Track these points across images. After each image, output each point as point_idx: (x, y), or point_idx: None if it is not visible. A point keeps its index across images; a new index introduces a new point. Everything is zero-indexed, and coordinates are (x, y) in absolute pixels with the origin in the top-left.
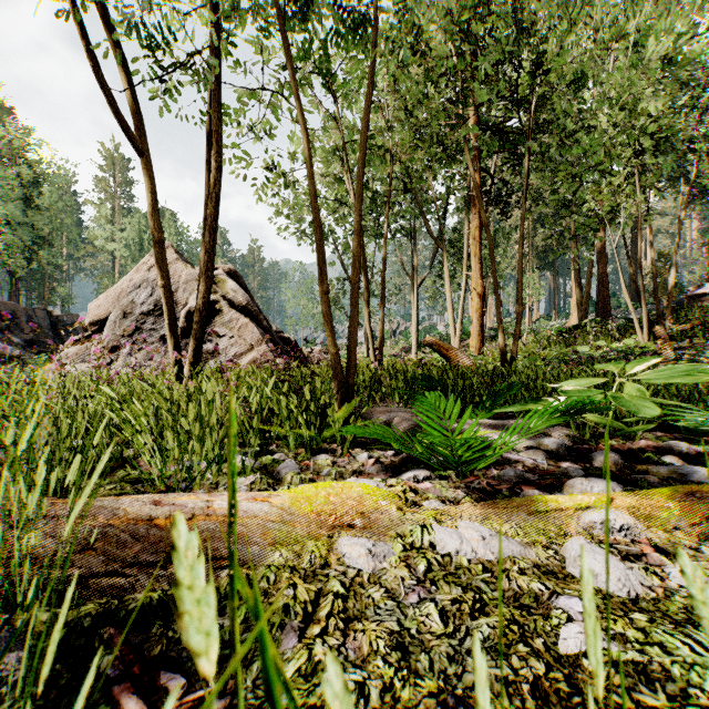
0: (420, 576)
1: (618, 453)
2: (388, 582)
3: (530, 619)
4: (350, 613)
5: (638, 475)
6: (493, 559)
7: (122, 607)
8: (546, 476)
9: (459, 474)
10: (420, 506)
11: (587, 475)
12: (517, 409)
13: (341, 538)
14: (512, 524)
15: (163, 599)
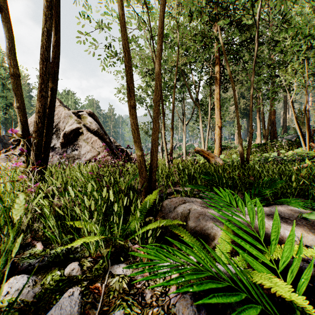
0: None
1: None
2: None
3: None
4: None
5: None
6: None
7: None
8: None
9: None
10: None
11: None
12: None
13: None
14: None
15: None
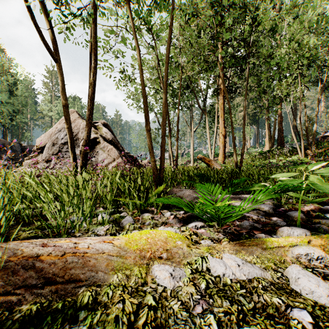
0: (202, 292)
1: (301, 212)
2: (182, 296)
3: (277, 328)
4: (158, 320)
5: (316, 225)
6: (245, 279)
7: (10, 317)
8: (265, 225)
9: (219, 224)
10: (199, 243)
11: (288, 225)
12: (249, 189)
13: (154, 266)
14: (254, 256)
15: (39, 311)
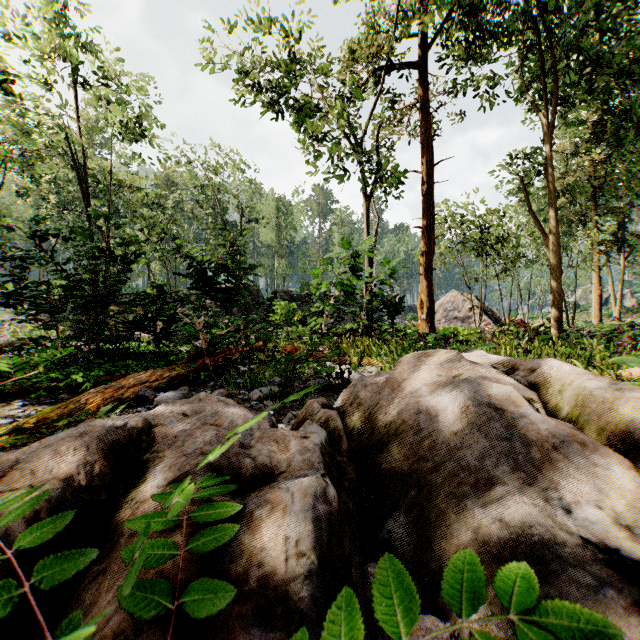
0: None
1: None
2: None
3: None
4: None
5: None
6: None
7: None
8: None
9: None
10: None
11: None
12: None
13: None
14: None
15: None
